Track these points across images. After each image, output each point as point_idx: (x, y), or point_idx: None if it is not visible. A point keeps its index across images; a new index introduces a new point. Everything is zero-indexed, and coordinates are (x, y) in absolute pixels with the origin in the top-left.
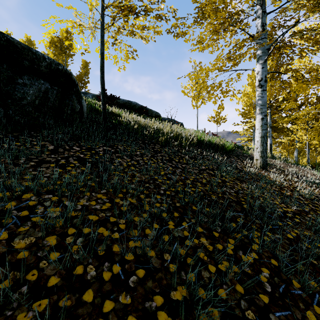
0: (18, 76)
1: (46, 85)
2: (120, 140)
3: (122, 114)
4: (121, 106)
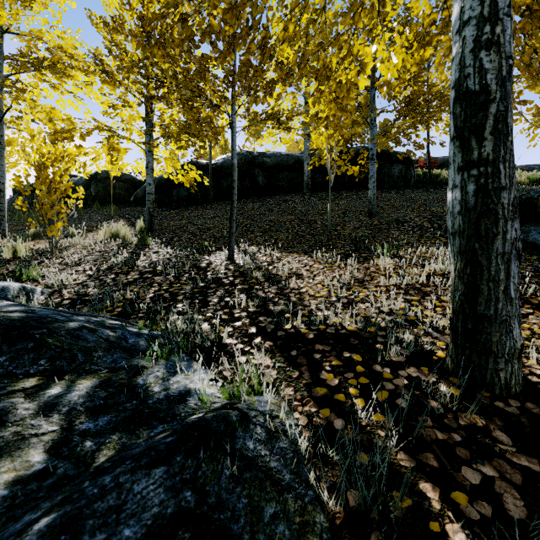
0: (392, 166)
1: (401, 166)
2: (442, 187)
3: (442, 173)
4: (440, 166)
